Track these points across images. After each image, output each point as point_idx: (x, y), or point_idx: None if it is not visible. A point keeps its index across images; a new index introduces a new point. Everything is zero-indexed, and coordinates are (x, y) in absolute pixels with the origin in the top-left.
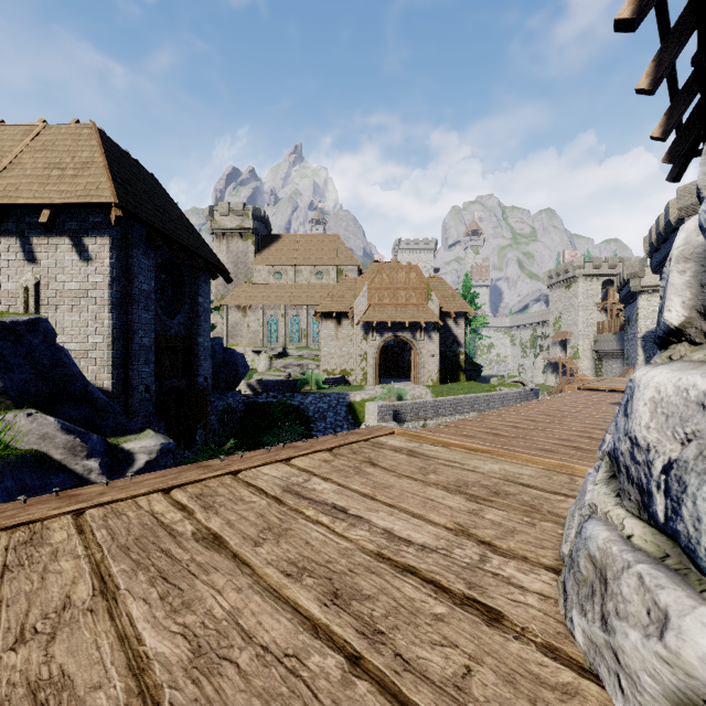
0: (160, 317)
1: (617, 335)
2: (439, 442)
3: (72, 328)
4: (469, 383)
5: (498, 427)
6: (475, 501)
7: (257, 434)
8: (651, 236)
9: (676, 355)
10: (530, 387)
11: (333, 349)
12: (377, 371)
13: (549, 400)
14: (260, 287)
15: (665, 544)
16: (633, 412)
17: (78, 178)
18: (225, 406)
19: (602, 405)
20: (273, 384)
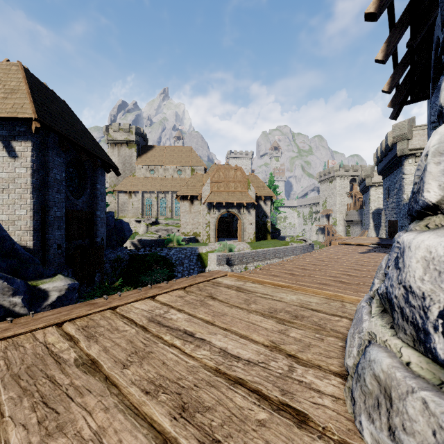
0: (69, 197)
1: (358, 211)
2: (257, 281)
3: (3, 204)
4: (273, 240)
5: (292, 269)
6: (283, 323)
7: (137, 275)
8: (377, 153)
9: (431, 224)
10: (309, 243)
11: (188, 219)
12: (216, 233)
13: (322, 251)
14: (140, 179)
15: (439, 372)
16: (406, 266)
17: (8, 99)
18: (116, 257)
19: (353, 254)
20: (148, 242)
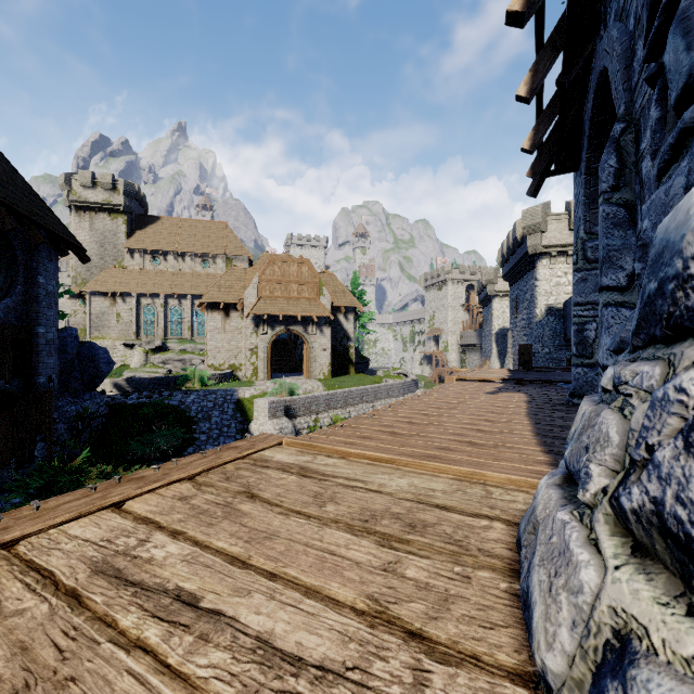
0: None
1: (477, 332)
2: (336, 452)
3: None
4: (358, 375)
5: (393, 424)
6: (389, 545)
7: (124, 441)
8: (503, 249)
9: None
10: (411, 378)
11: (221, 342)
12: (269, 365)
13: (435, 392)
14: (134, 272)
15: None
16: None
17: None
18: (80, 411)
19: (479, 395)
20: (147, 382)
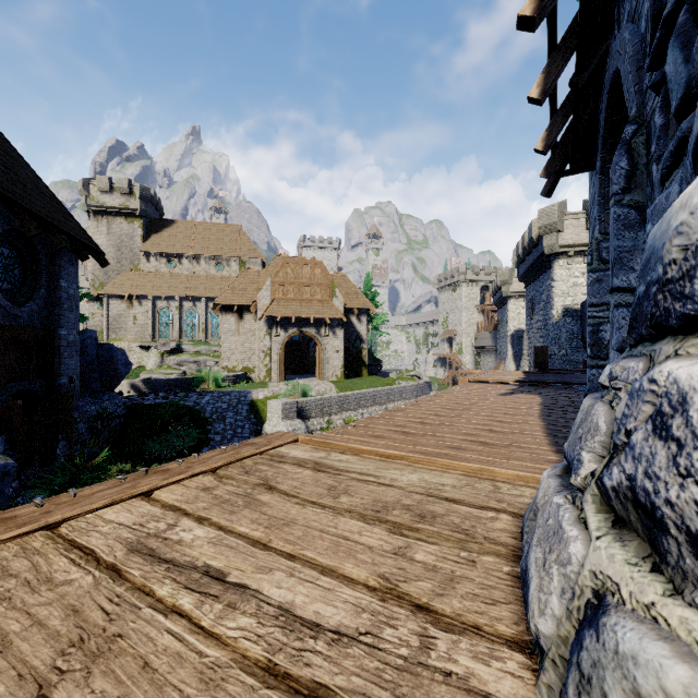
0: (0, 302)
1: (492, 334)
2: (349, 449)
3: None
4: (371, 377)
5: (406, 424)
6: (400, 532)
7: (141, 441)
8: (518, 249)
9: None
10: (424, 380)
11: (234, 344)
12: (282, 367)
13: (448, 394)
14: (150, 275)
15: None
16: None
17: None
18: (99, 411)
19: (492, 396)
20: (163, 383)
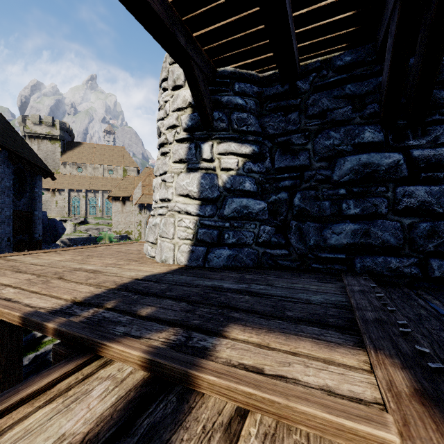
0: (13, 200)
1: None
2: None
3: None
4: None
5: None
6: None
7: None
8: None
9: None
10: None
11: (120, 219)
12: None
13: None
14: (66, 176)
15: None
16: None
17: None
18: None
19: None
20: (80, 240)
